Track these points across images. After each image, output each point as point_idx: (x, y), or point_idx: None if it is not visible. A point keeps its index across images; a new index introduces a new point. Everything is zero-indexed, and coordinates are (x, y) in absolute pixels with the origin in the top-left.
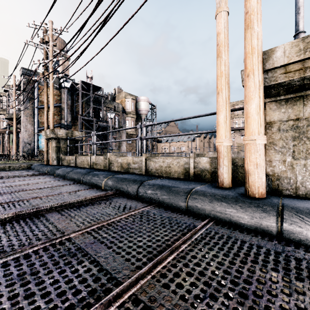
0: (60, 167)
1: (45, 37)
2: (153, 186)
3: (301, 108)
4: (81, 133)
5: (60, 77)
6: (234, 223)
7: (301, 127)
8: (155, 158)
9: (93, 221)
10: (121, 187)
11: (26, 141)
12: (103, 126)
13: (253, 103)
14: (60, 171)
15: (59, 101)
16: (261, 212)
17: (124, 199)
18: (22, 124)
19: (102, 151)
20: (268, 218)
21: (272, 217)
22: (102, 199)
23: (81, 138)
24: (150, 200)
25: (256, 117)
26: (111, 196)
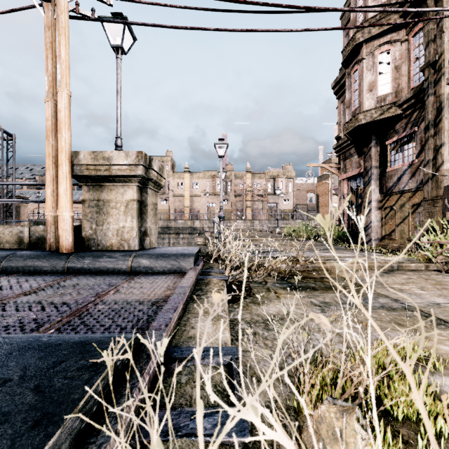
0: None
1: None
2: None
3: (100, 193)
4: None
5: None
6: (40, 271)
7: (100, 205)
8: None
9: None
10: None
11: None
12: None
13: (62, 187)
14: None
15: None
16: (58, 260)
17: None
18: None
19: None
20: (61, 263)
21: (64, 261)
22: None
23: None
24: None
25: (64, 197)
26: None
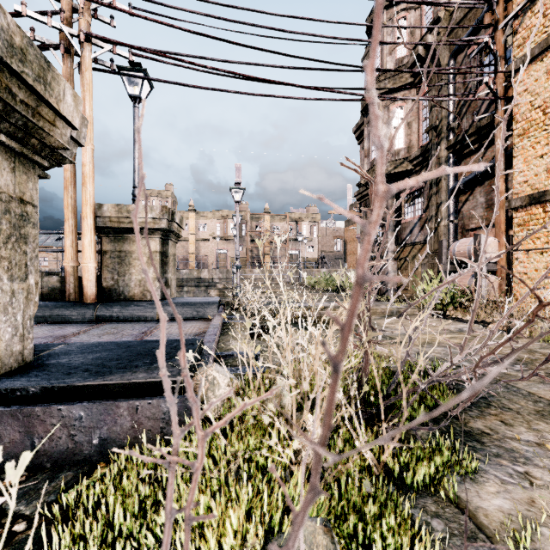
0: None
1: None
2: None
3: (122, 245)
4: None
5: None
6: (68, 320)
7: (122, 256)
8: None
9: None
10: None
11: None
12: None
13: (87, 238)
14: None
15: None
16: (86, 309)
17: None
18: None
19: None
20: (89, 311)
21: (92, 310)
22: None
23: None
24: None
25: (89, 248)
26: None
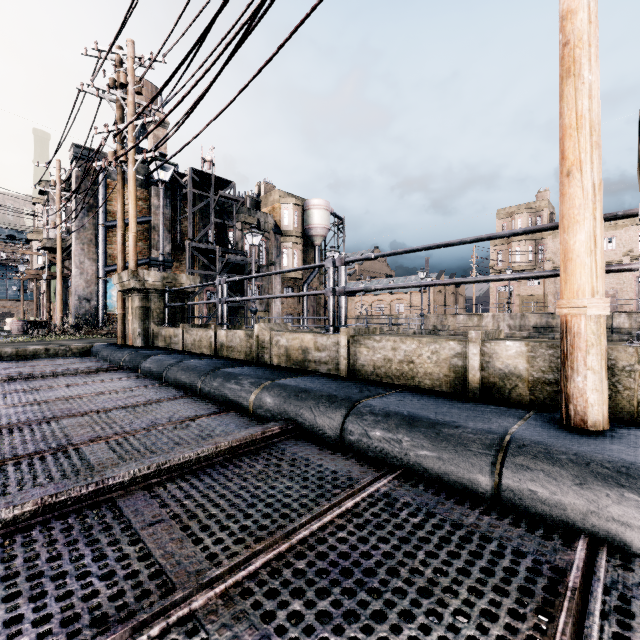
0: (150, 353)
1: (119, 75)
2: (386, 418)
3: None
4: (194, 279)
5: (150, 160)
6: None
7: None
8: (373, 340)
9: (249, 536)
10: (299, 413)
11: (82, 295)
12: (237, 262)
13: None
14: (151, 363)
15: (148, 212)
16: None
17: (311, 448)
18: (74, 260)
19: (234, 315)
20: None
21: None
22: (256, 448)
23: (192, 289)
24: (382, 456)
25: None
26: (277, 438)
